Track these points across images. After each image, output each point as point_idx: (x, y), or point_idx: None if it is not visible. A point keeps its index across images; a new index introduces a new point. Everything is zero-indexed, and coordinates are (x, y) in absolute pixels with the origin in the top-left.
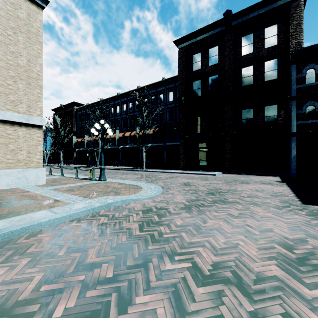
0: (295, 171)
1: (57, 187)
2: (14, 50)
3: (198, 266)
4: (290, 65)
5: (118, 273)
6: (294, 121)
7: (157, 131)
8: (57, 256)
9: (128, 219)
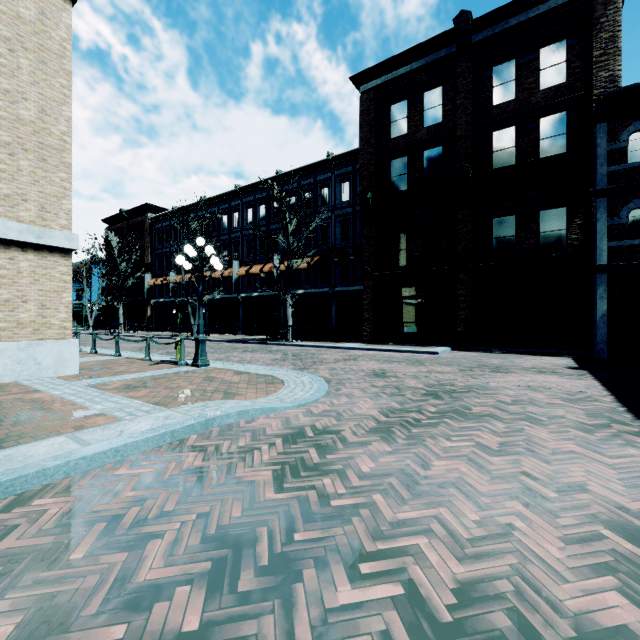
0: (606, 346)
1: (103, 380)
2: (9, 87)
3: (419, 593)
4: (594, 124)
5: (214, 617)
6: (604, 242)
7: (317, 263)
8: (68, 563)
9: (251, 459)
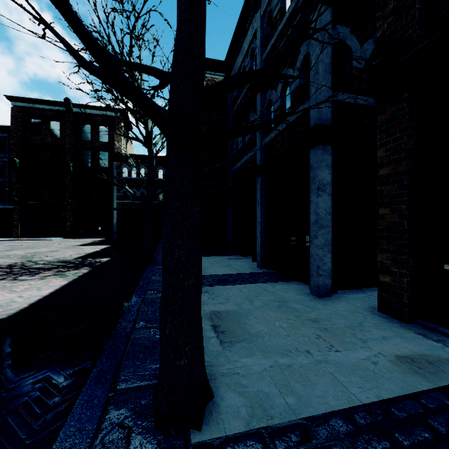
0: (116, 234)
1: None
2: None
3: None
4: (113, 161)
5: None
6: (116, 200)
7: None
8: None
9: None
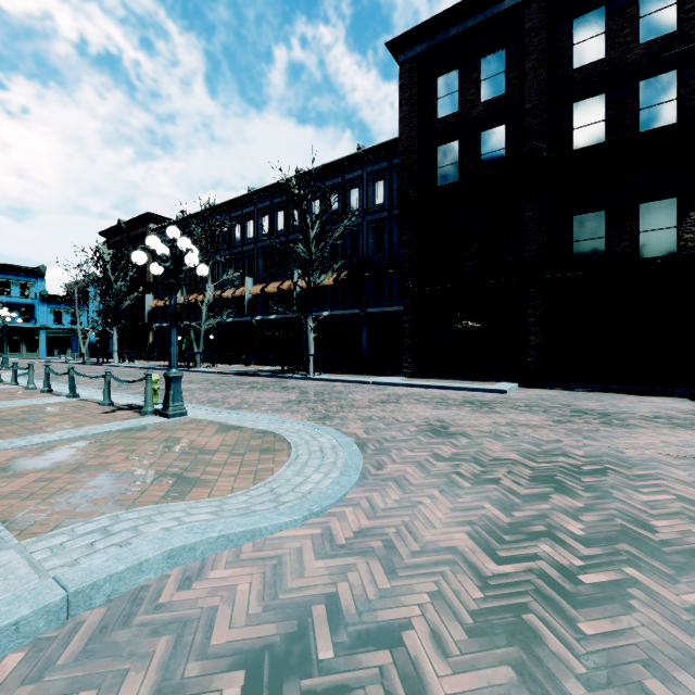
0: None
1: None
2: None
3: None
4: None
5: None
6: None
7: (345, 279)
8: None
9: None
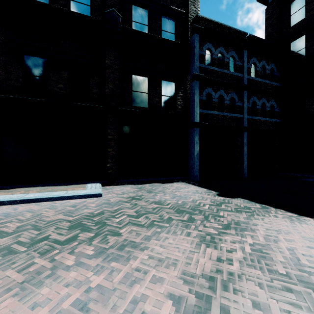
0: (198, 173)
1: None
2: None
3: None
4: (193, 32)
5: None
6: (198, 108)
7: None
8: None
9: None
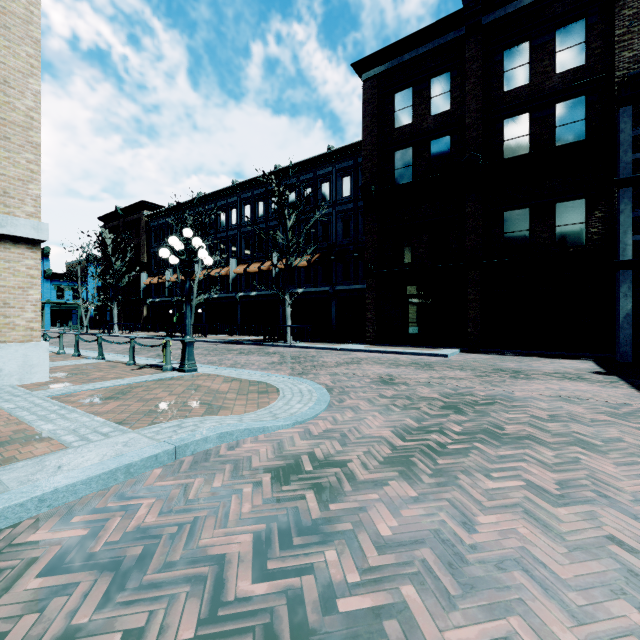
0: (630, 348)
1: (71, 389)
2: None
3: None
4: (617, 108)
5: None
6: (628, 236)
7: (317, 261)
8: None
9: (226, 511)
